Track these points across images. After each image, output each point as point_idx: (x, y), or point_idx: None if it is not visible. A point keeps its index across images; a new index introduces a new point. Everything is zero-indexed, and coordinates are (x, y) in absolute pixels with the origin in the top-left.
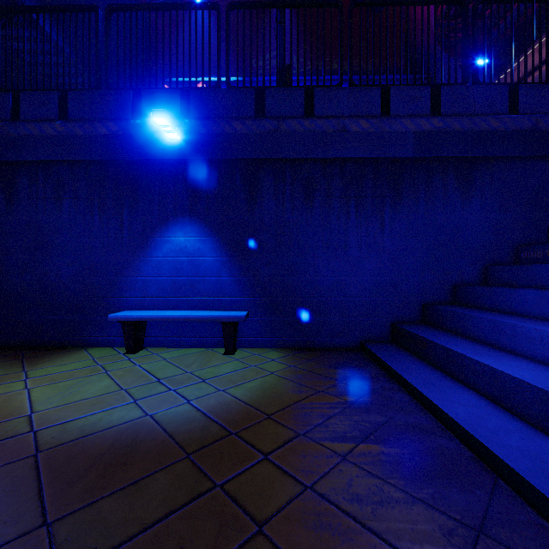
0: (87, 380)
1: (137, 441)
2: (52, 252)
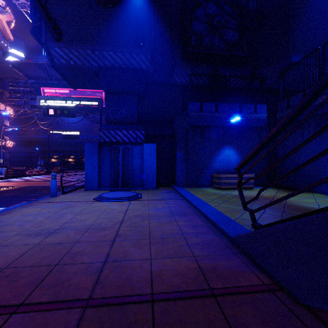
0: (306, 198)
1: (311, 209)
2: (300, 154)
